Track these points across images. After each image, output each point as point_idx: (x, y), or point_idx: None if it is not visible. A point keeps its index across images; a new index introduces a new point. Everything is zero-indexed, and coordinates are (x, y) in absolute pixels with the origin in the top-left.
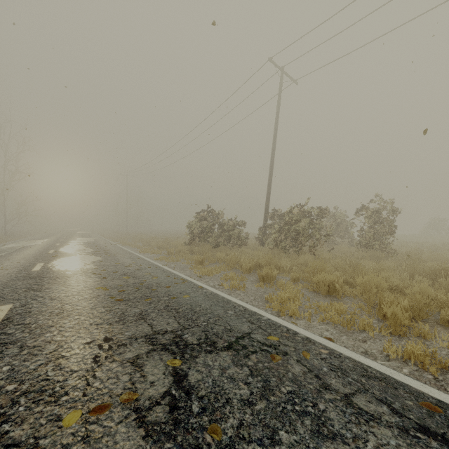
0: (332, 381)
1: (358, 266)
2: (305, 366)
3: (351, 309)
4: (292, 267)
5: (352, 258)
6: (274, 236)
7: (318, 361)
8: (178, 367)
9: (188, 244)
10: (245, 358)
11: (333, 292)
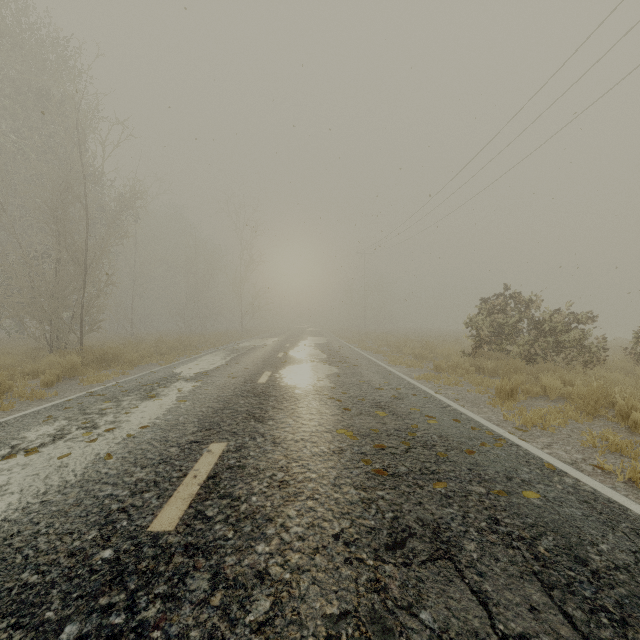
0: None
1: None
2: None
3: None
4: None
5: None
6: None
7: None
8: None
9: (468, 354)
10: None
11: None
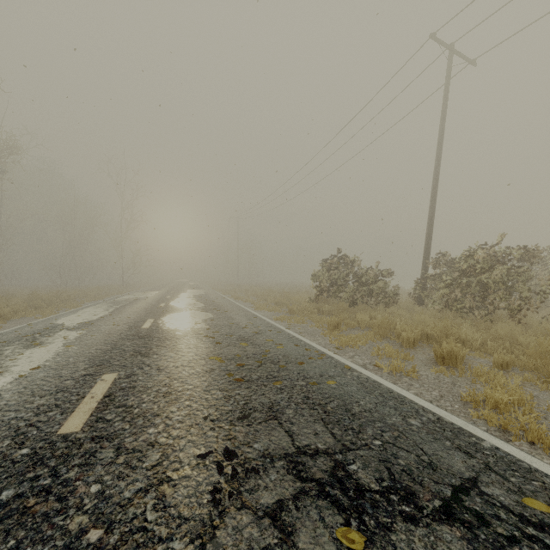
0: None
1: None
2: None
3: None
4: (484, 342)
5: None
6: (443, 291)
7: None
8: None
9: (313, 300)
10: None
11: None
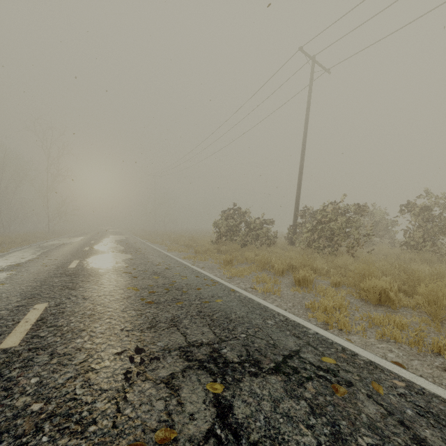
0: (426, 433)
1: (414, 272)
2: (381, 405)
3: (413, 324)
4: (329, 270)
5: (397, 261)
6: (306, 235)
7: (396, 398)
8: (220, 394)
9: (215, 243)
10: (299, 387)
11: (385, 301)
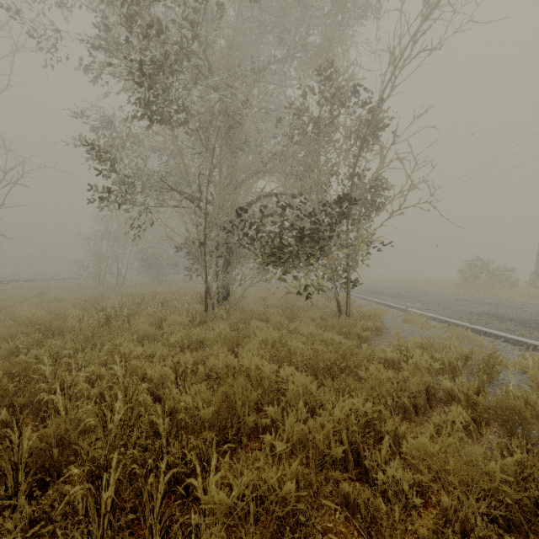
0: None
1: None
2: None
3: None
4: None
5: None
6: None
7: None
8: (523, 303)
9: (458, 285)
10: None
11: None
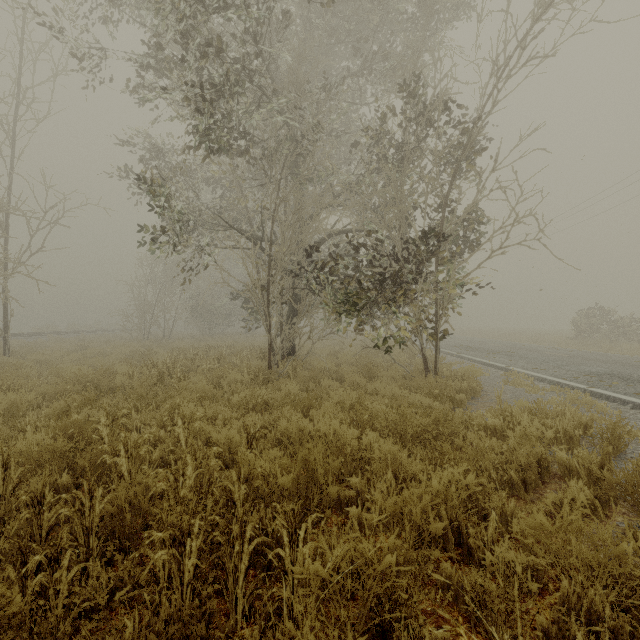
0: None
1: None
2: None
3: None
4: None
5: None
6: None
7: None
8: None
9: (571, 339)
10: None
11: None
